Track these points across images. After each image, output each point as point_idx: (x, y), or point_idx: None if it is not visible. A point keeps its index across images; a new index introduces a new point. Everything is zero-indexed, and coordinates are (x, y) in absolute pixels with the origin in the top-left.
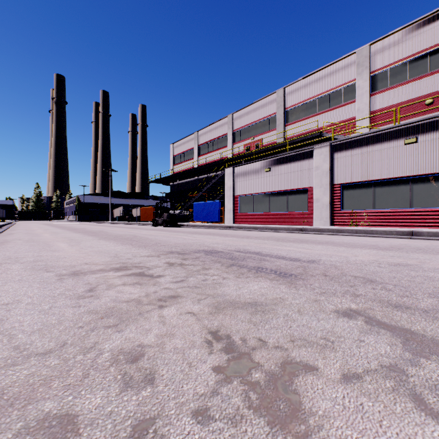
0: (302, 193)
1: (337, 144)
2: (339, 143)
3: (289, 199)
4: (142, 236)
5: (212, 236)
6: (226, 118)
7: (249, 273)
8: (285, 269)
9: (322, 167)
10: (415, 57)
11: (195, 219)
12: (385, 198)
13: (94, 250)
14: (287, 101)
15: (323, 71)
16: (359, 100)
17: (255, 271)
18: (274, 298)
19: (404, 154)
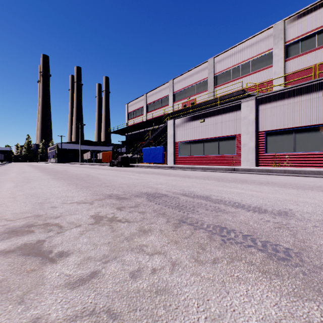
0: (231, 139)
1: (261, 98)
2: (264, 96)
3: (220, 144)
4: (94, 176)
5: (156, 175)
6: (168, 83)
7: (212, 245)
8: (262, 232)
9: (249, 117)
10: (322, 29)
11: (143, 160)
12: (305, 143)
13: (30, 192)
14: (216, 68)
15: (245, 43)
16: (275, 65)
17: (220, 238)
18: None
19: (322, 104)
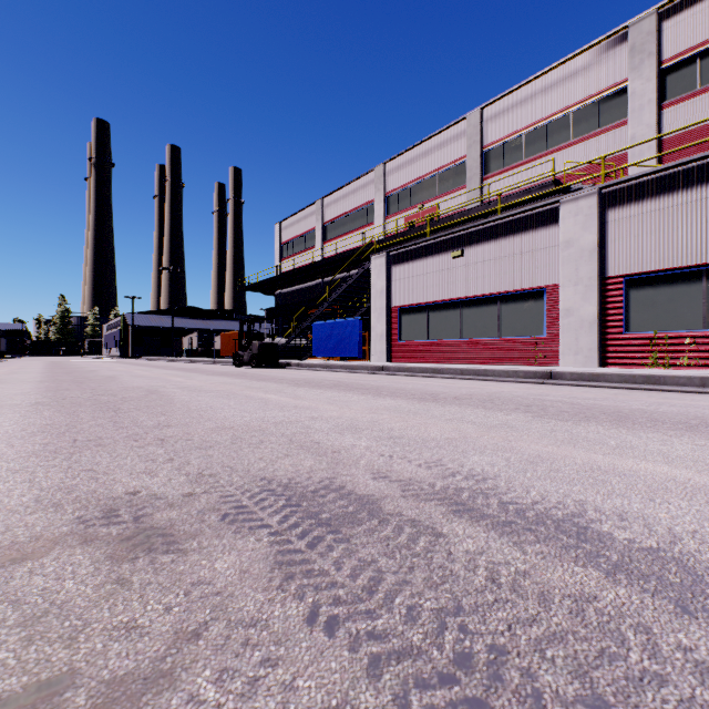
0: (531, 299)
1: (614, 190)
2: (621, 186)
3: (502, 311)
4: (164, 395)
5: (342, 393)
6: (372, 172)
7: None
8: None
9: (580, 240)
10: None
11: (315, 352)
12: None
13: None
14: (487, 134)
15: (558, 71)
16: (635, 120)
17: None
18: None
19: None
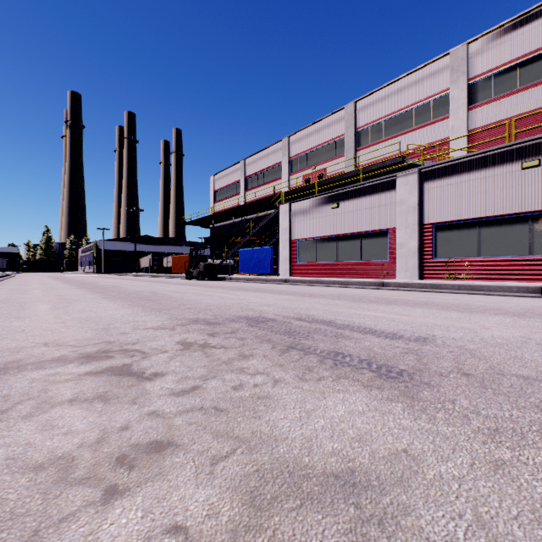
0: (380, 236)
1: (428, 170)
2: (431, 168)
3: (363, 244)
4: (164, 294)
5: (261, 293)
6: (280, 142)
7: (321, 367)
8: (383, 357)
9: (408, 201)
10: (528, 58)
11: (240, 270)
12: (495, 242)
13: (81, 316)
14: (359, 119)
15: (406, 79)
16: (454, 116)
17: (332, 362)
18: (392, 452)
19: (521, 182)
